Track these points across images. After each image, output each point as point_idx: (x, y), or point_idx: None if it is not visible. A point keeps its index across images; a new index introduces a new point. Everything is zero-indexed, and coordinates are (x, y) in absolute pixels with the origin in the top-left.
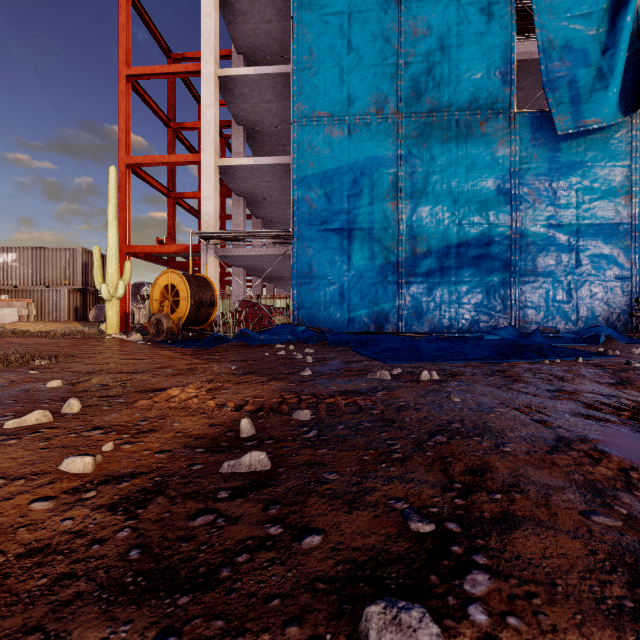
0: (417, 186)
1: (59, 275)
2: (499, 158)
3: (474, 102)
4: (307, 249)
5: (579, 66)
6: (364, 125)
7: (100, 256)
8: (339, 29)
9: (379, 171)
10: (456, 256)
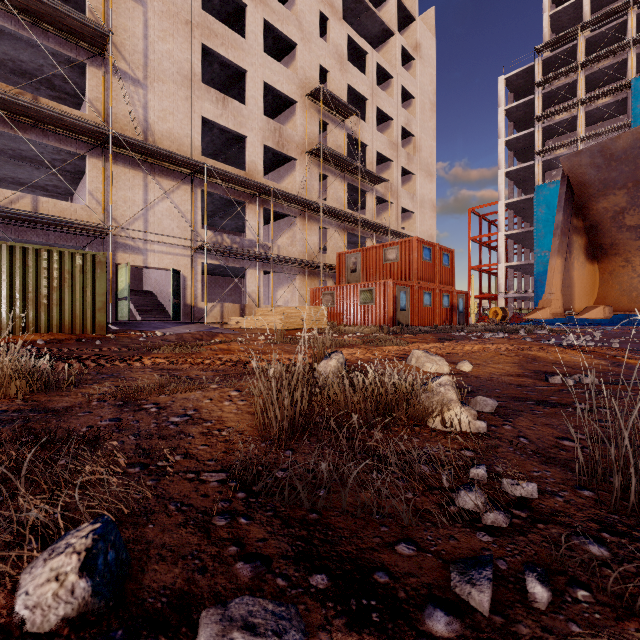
0: None
1: None
2: None
3: None
4: (540, 296)
5: None
6: None
7: None
8: (552, 223)
9: None
10: None
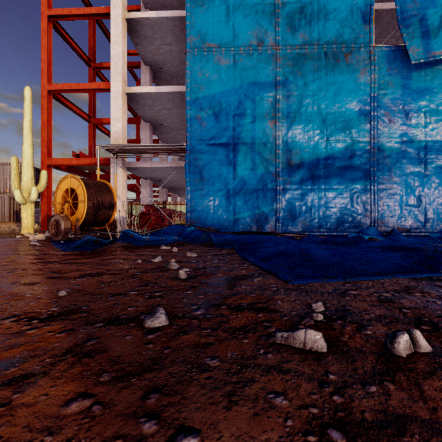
0: (292, 107)
1: (2, 185)
2: (360, 84)
3: (340, 37)
4: (198, 160)
5: (428, 7)
6: (247, 55)
7: (17, 165)
8: None
9: (260, 94)
10: (325, 167)
